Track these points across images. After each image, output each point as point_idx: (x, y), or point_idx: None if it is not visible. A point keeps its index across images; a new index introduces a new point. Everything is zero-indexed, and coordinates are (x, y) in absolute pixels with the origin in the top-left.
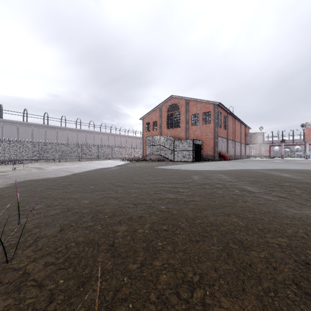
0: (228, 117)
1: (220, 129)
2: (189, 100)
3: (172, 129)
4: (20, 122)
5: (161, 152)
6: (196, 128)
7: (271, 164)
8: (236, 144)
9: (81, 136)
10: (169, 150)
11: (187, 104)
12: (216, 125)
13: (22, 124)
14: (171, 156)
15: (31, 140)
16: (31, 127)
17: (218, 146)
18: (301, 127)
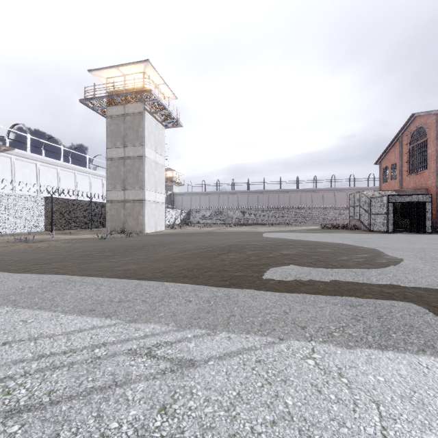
0: None
1: None
2: None
3: (415, 173)
4: (259, 191)
5: (360, 217)
6: None
7: None
8: None
9: (317, 197)
10: (366, 213)
11: (437, 122)
12: None
13: (260, 192)
14: (368, 223)
15: (267, 205)
16: (267, 194)
17: None
18: None
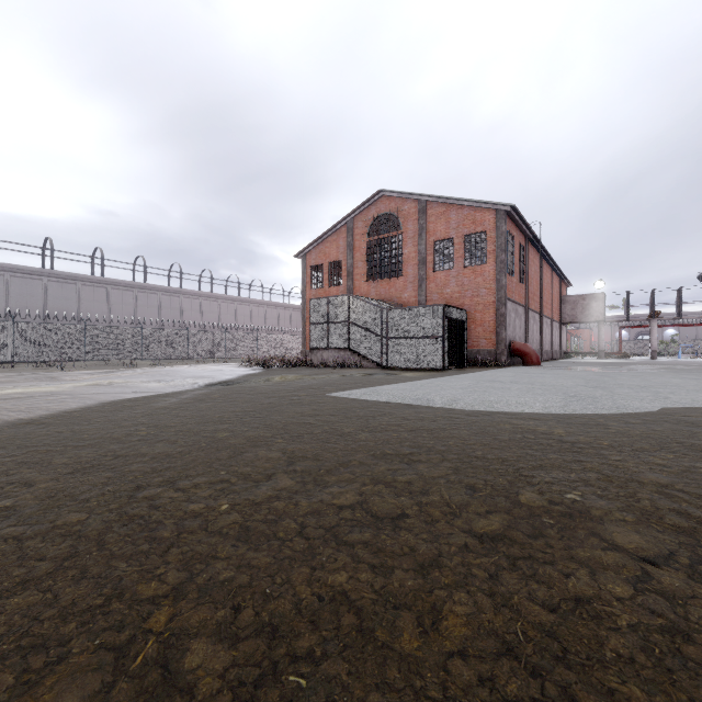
0: (528, 250)
1: (512, 282)
2: (428, 203)
3: (381, 280)
4: None
5: (351, 343)
6: (445, 277)
7: (700, 379)
8: (543, 321)
9: (147, 302)
10: (374, 336)
11: (421, 212)
12: (504, 268)
13: None
14: (381, 354)
15: (4, 309)
16: (3, 275)
17: (507, 326)
18: (699, 280)
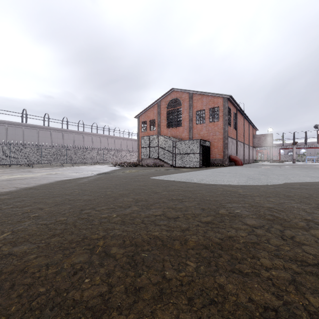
0: (238, 115)
1: (230, 129)
2: (193, 94)
3: (172, 128)
4: None
5: (159, 156)
6: (201, 127)
7: (308, 171)
8: (245, 146)
9: (68, 138)
10: (169, 153)
11: (190, 98)
12: (226, 123)
13: None
14: (172, 161)
15: (5, 141)
16: (4, 126)
17: (228, 148)
18: (314, 128)
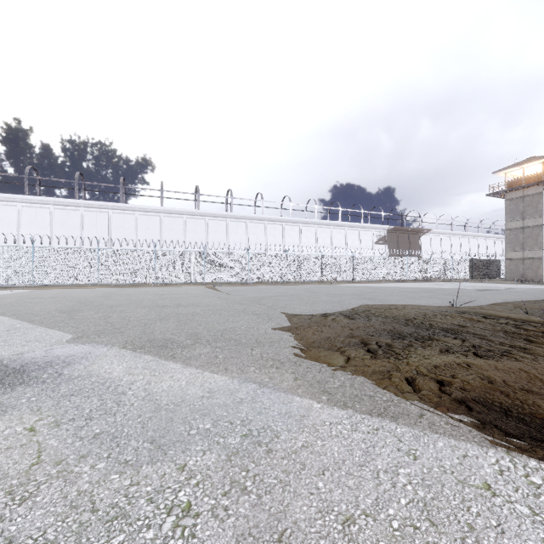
0: None
1: None
2: None
3: None
4: None
5: None
6: None
7: None
8: None
9: None
10: None
11: None
12: None
13: None
14: None
15: None
16: None
17: None
18: None
